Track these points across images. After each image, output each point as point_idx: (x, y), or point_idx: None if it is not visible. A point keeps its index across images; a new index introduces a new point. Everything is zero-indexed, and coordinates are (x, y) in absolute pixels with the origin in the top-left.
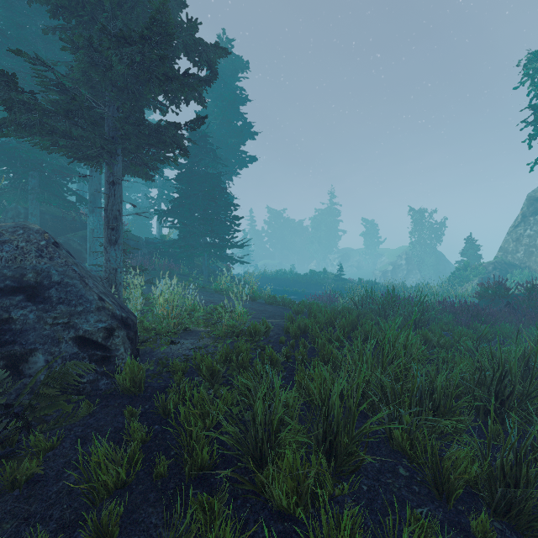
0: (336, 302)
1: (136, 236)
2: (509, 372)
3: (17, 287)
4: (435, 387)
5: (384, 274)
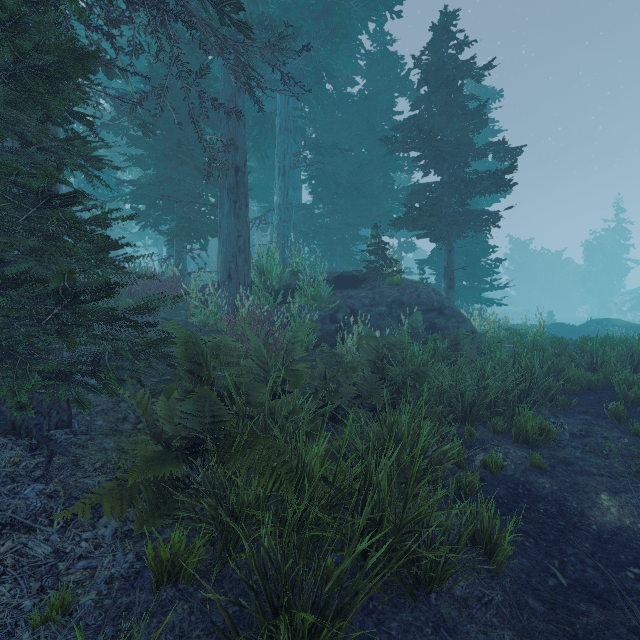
0: None
1: None
2: None
3: (432, 309)
4: None
5: None
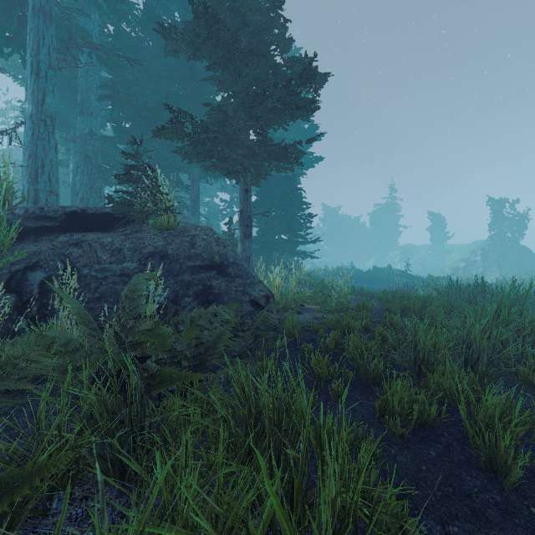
0: (411, 295)
1: (221, 235)
2: None
3: (211, 266)
4: None
5: (455, 271)
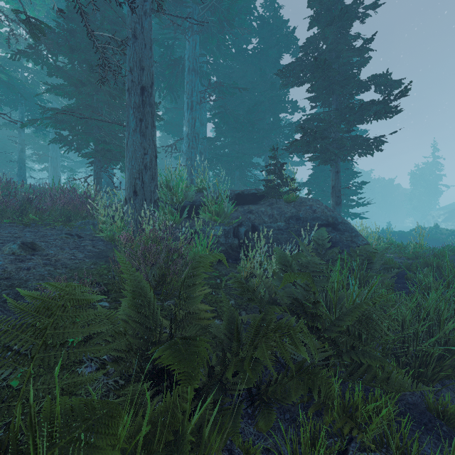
0: None
1: None
2: None
3: (327, 224)
4: None
5: None
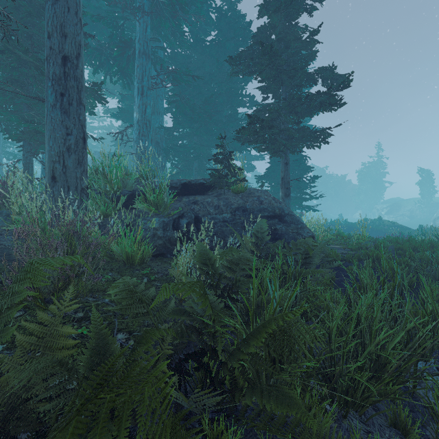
0: None
1: None
2: None
3: (274, 216)
4: None
5: None
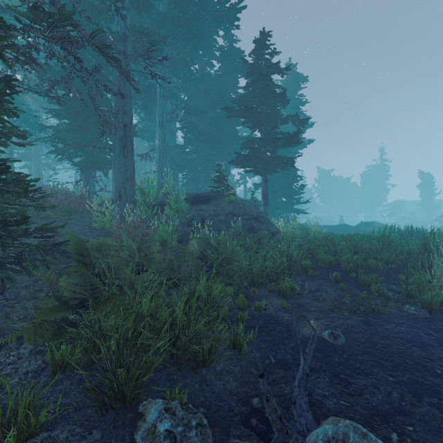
0: None
1: None
2: (428, 244)
3: (253, 218)
4: (396, 247)
5: (441, 224)
